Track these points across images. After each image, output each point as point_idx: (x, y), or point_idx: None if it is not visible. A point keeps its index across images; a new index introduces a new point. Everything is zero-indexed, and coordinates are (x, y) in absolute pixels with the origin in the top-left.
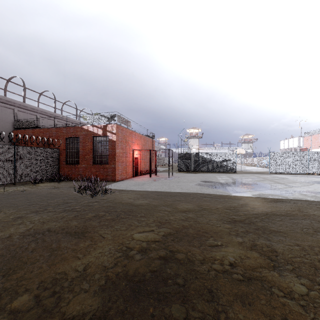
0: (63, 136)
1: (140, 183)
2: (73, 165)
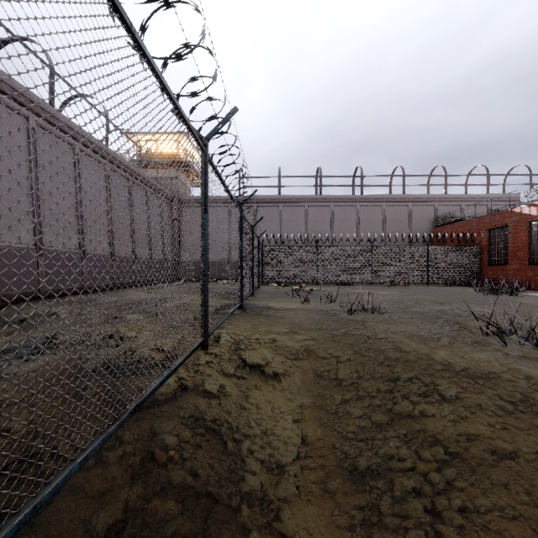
0: (486, 228)
1: None
2: (498, 266)
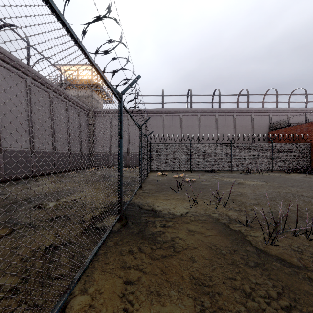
0: None
1: None
2: None
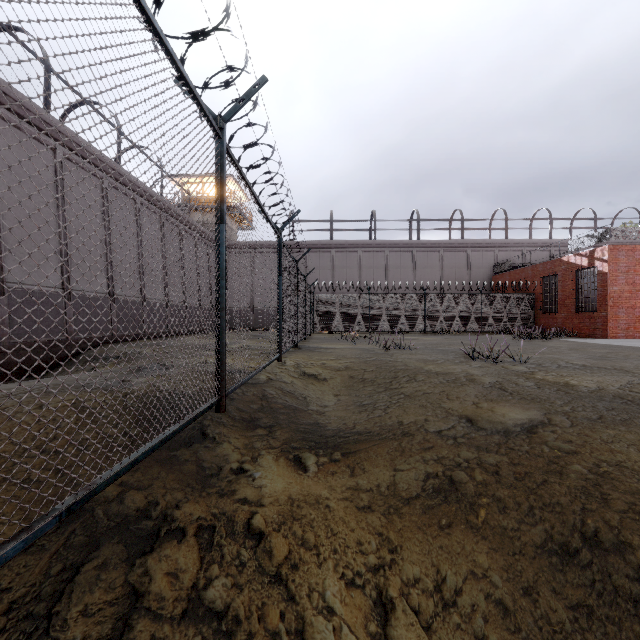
0: (539, 276)
1: (637, 341)
2: (550, 314)
